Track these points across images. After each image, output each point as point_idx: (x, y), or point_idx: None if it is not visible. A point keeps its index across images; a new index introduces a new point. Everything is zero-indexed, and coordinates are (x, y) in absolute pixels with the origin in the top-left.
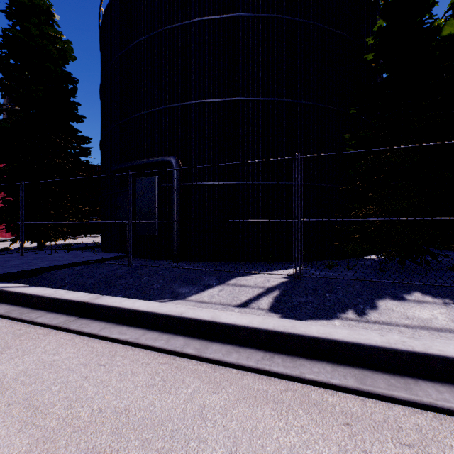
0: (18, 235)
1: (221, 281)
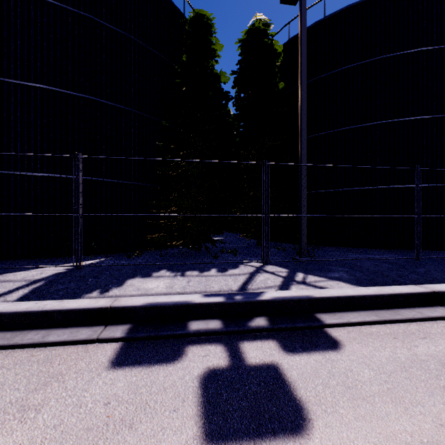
0: None
1: None
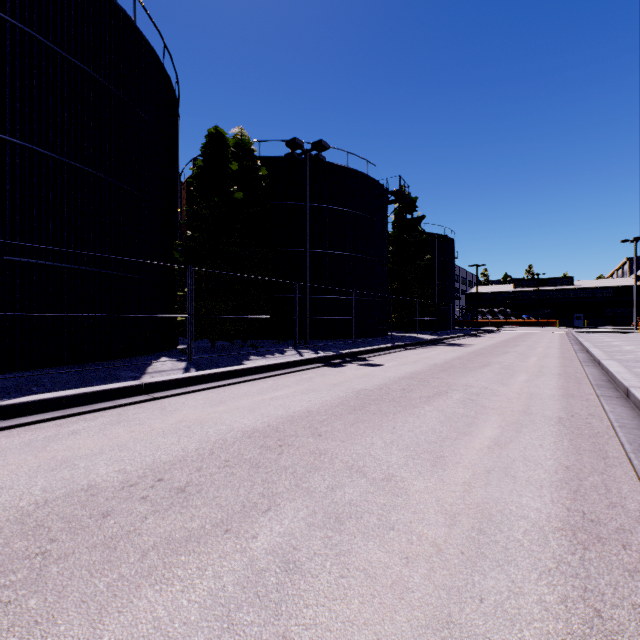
0: None
1: (141, 372)
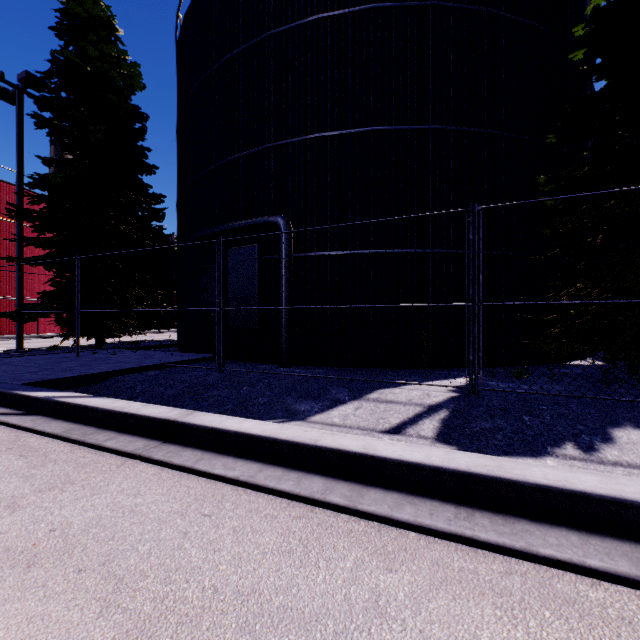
0: (71, 328)
1: (357, 395)
